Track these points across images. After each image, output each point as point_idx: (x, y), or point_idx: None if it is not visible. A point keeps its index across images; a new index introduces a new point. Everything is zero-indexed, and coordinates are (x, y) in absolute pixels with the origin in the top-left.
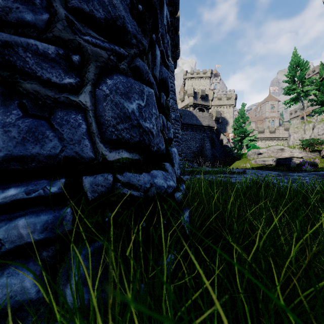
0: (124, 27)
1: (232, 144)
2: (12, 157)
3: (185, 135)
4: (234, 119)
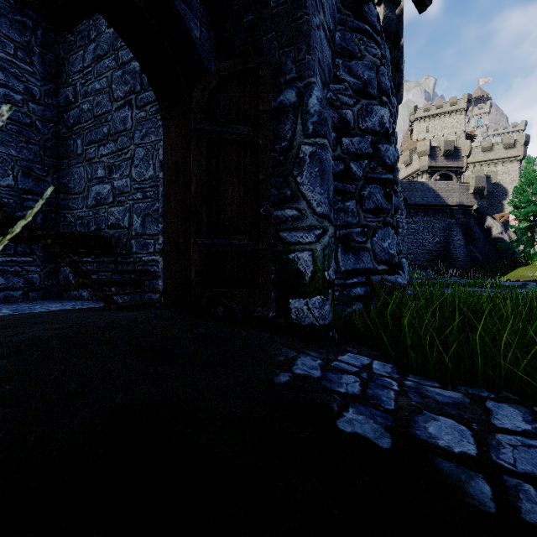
0: (381, 207)
1: (514, 234)
2: (353, 269)
3: (413, 224)
4: (517, 188)
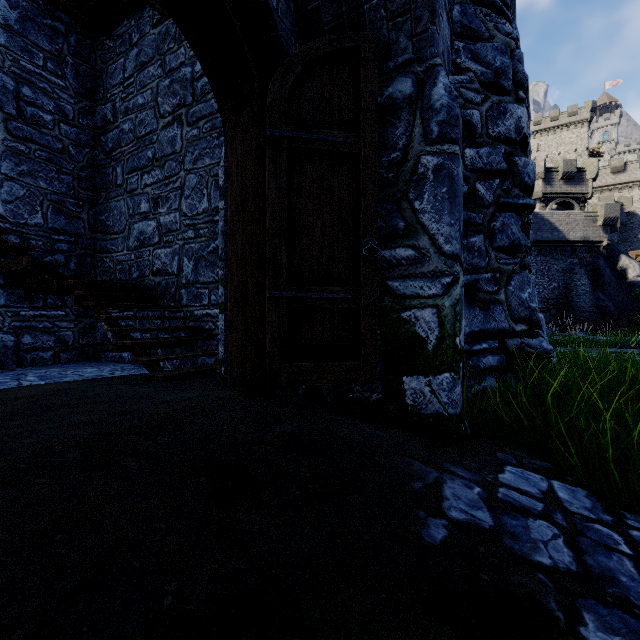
0: (519, 244)
1: None
2: (481, 330)
3: None
4: None
